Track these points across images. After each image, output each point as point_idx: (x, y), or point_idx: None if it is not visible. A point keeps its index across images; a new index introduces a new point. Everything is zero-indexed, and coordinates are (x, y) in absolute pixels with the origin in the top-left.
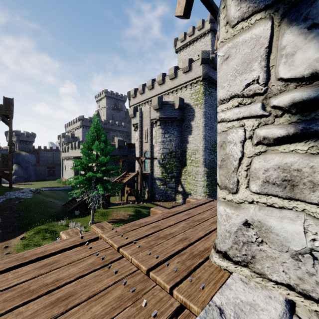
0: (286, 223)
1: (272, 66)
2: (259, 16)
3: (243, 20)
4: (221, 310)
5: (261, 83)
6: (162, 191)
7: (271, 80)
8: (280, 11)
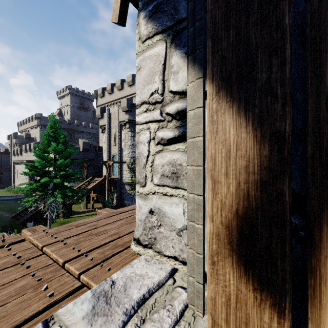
0: (174, 207)
1: (166, 80)
2: (159, 37)
3: (149, 38)
4: (113, 283)
5: (160, 94)
6: (131, 196)
7: (165, 92)
8: (170, 36)
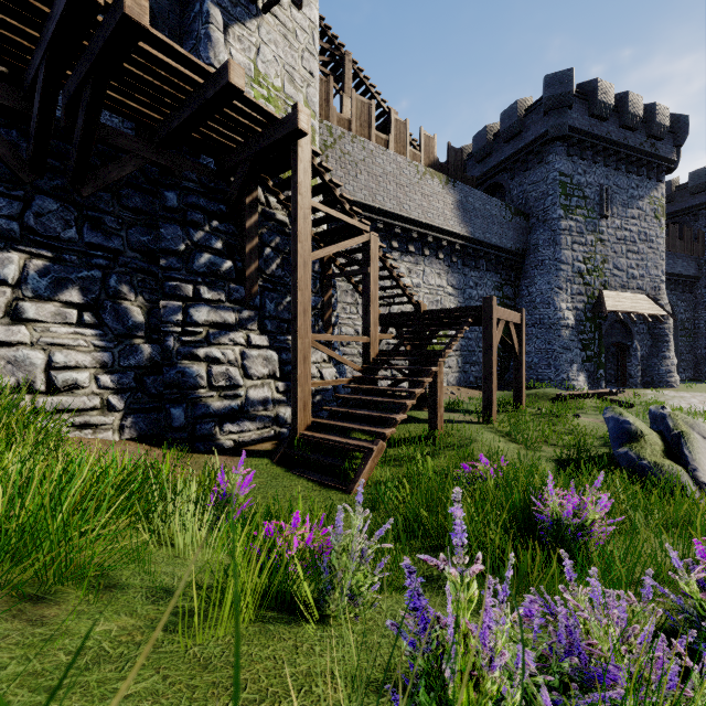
0: None
1: None
2: None
3: None
4: None
5: None
6: None
7: None
8: None
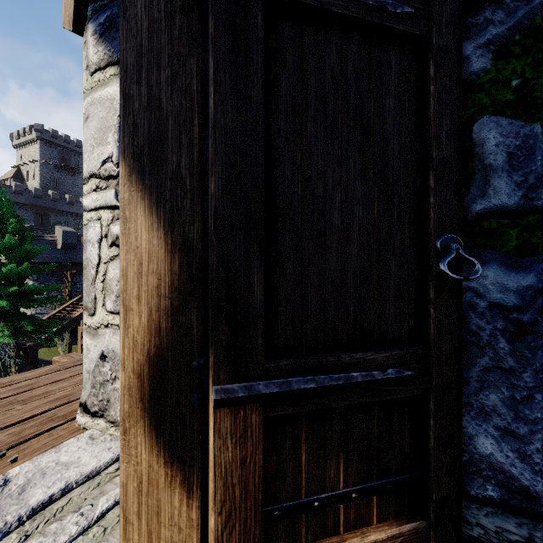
0: None
1: None
2: (114, 70)
3: (100, 69)
4: (6, 483)
5: (115, 163)
6: None
7: None
8: None
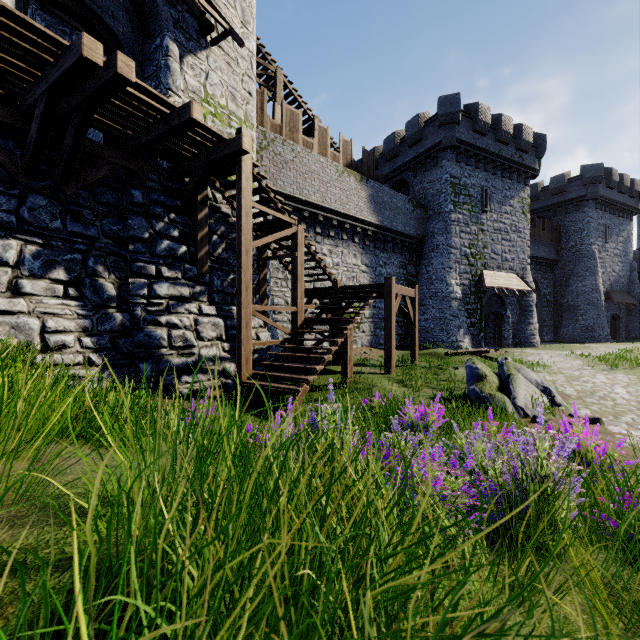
0: None
1: None
2: None
3: None
4: None
5: None
6: None
7: None
8: None
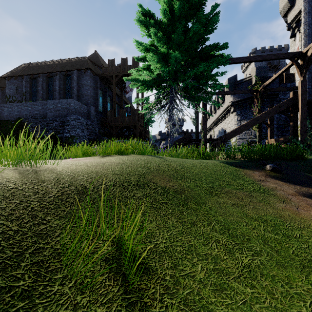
0: None
1: None
2: None
3: None
4: None
5: None
6: None
7: None
8: None
